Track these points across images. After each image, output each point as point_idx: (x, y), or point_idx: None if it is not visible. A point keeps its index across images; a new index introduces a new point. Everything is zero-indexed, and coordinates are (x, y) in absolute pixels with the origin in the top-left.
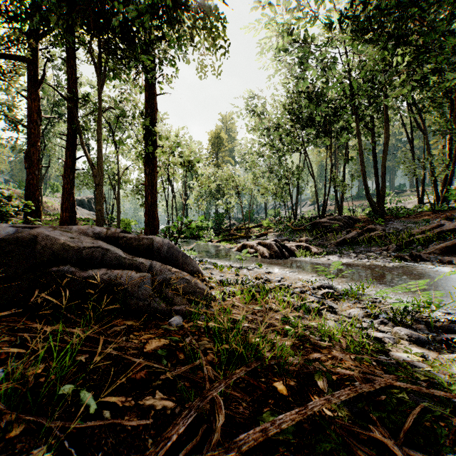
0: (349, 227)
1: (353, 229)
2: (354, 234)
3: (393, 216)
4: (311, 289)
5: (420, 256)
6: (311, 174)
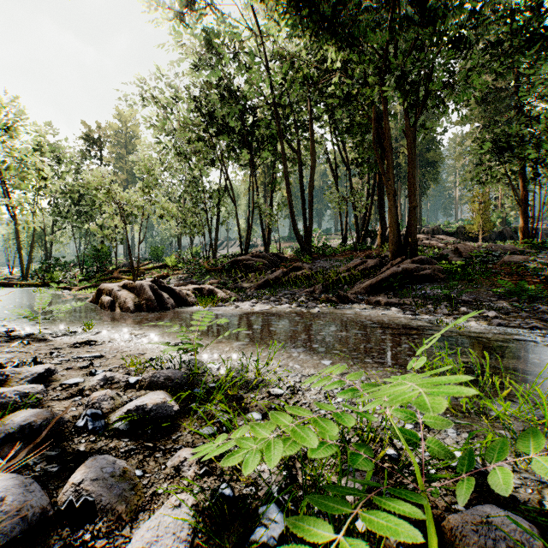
0: (275, 266)
1: (279, 268)
2: (279, 274)
3: (321, 255)
4: (108, 398)
5: (347, 297)
6: (231, 198)
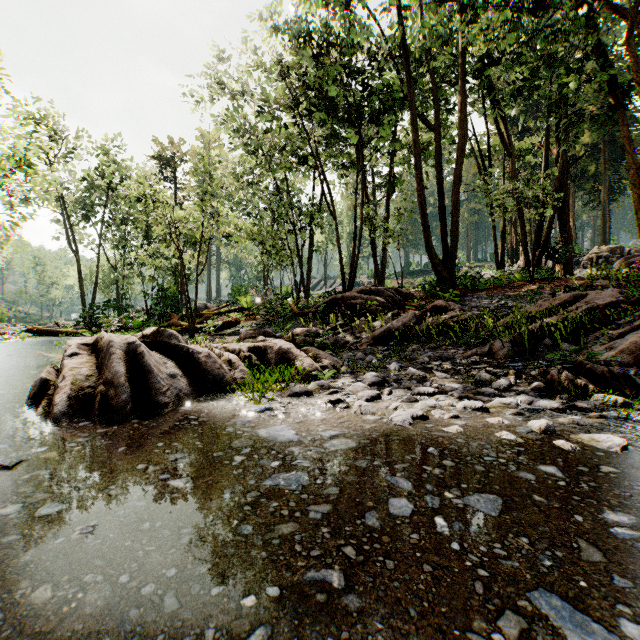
0: (397, 307)
1: (403, 310)
2: (409, 319)
3: (469, 289)
4: None
5: (621, 379)
6: (329, 208)
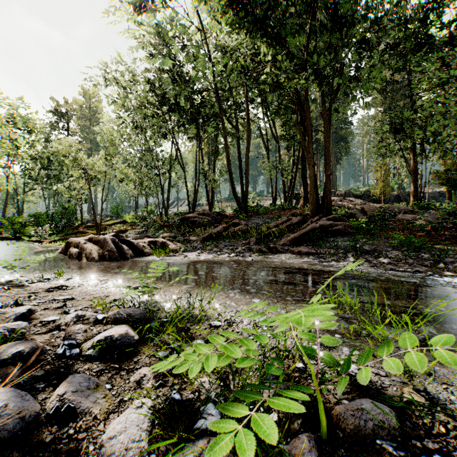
0: (217, 222)
1: (220, 224)
2: (220, 229)
3: (255, 213)
4: (81, 331)
5: (276, 248)
6: (181, 165)
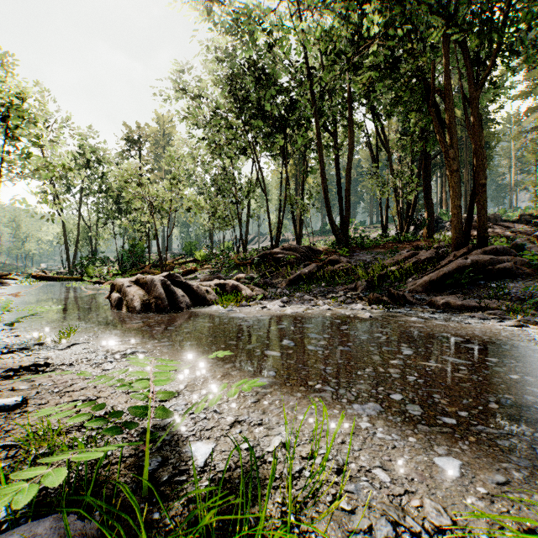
0: (308, 260)
1: (312, 262)
2: (312, 268)
3: (358, 247)
4: None
5: (403, 297)
6: (261, 188)
